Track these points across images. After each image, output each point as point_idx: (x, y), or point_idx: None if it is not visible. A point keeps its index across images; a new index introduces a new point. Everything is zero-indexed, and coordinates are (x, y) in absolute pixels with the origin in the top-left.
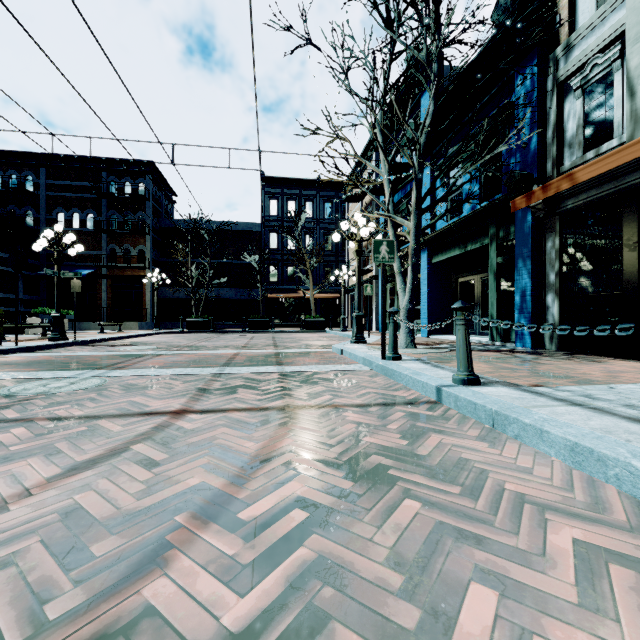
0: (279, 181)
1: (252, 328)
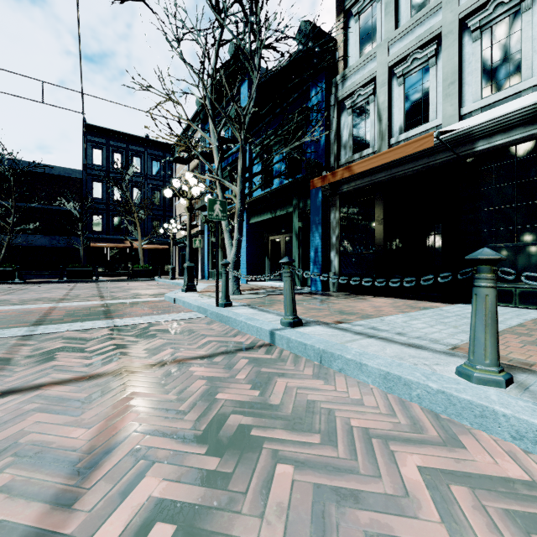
0: (104, 131)
1: (72, 278)
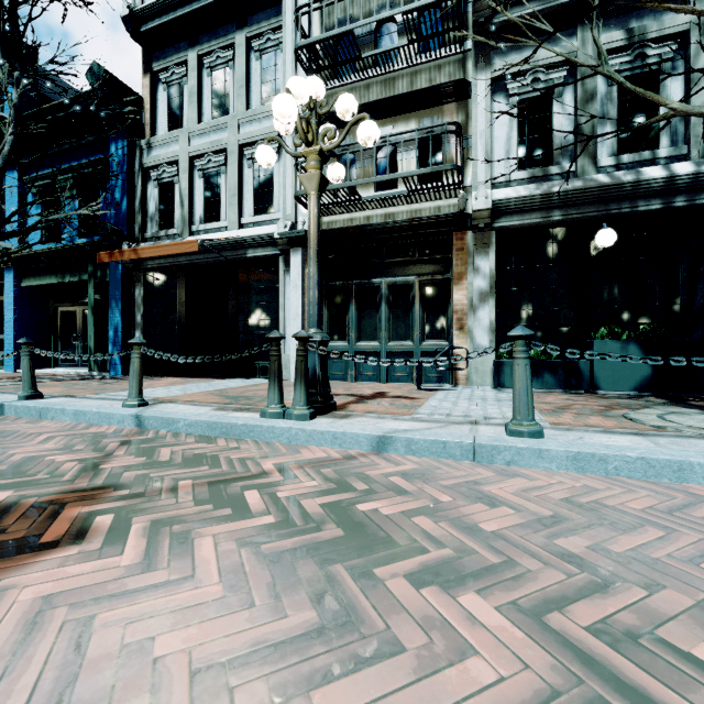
0: None
1: None
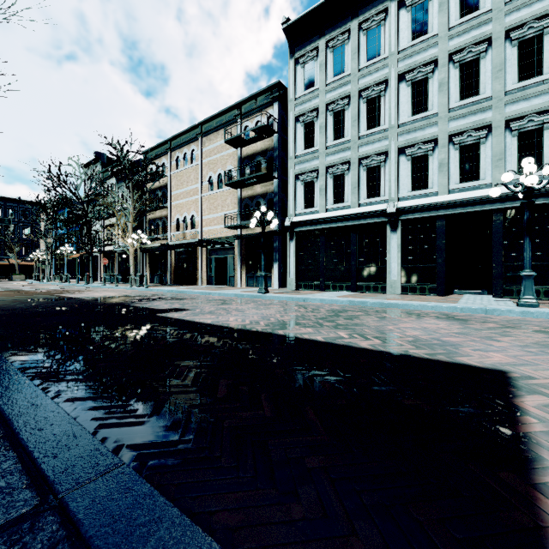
0: None
1: None
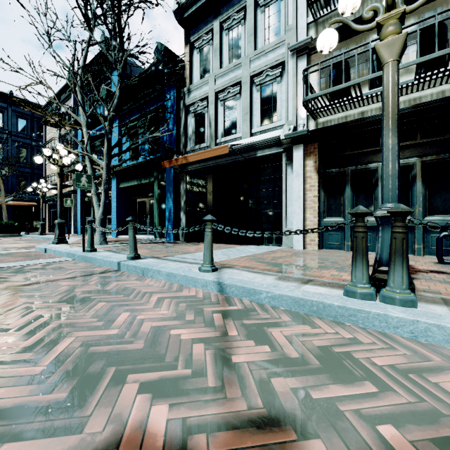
0: None
1: None
